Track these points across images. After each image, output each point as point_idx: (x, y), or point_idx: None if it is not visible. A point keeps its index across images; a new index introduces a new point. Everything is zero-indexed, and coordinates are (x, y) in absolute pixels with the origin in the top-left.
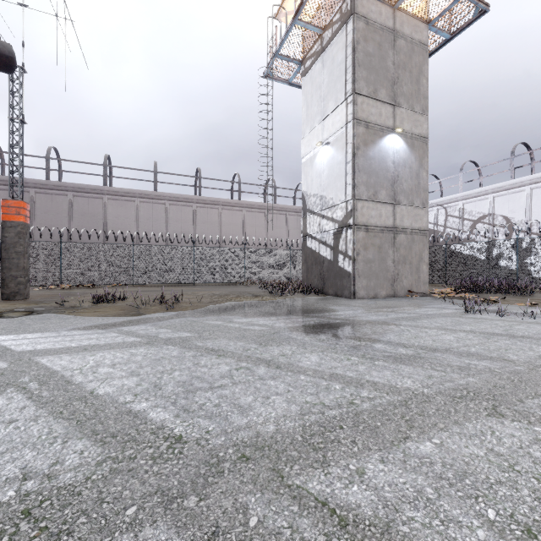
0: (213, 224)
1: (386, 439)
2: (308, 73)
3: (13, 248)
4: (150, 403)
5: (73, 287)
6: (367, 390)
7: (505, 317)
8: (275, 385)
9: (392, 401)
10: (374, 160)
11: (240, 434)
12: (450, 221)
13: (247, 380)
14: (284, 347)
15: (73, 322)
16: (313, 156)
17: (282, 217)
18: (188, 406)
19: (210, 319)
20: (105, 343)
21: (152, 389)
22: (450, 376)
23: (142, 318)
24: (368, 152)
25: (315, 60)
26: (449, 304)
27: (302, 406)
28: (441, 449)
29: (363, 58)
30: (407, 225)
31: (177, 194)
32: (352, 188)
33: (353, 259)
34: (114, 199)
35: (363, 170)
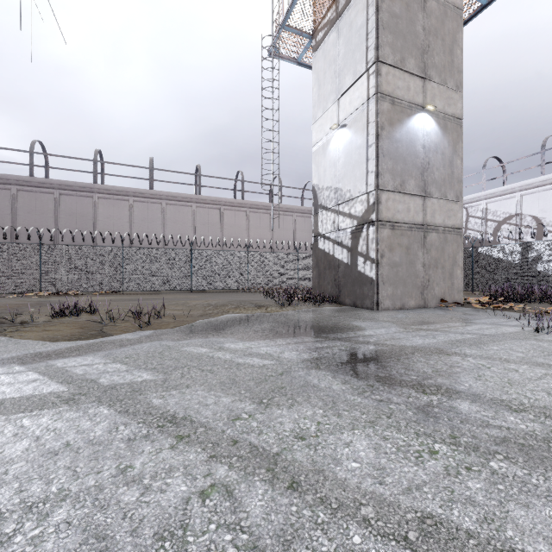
0: (214, 226)
1: None
2: (320, 47)
3: None
4: None
5: (54, 295)
6: None
7: None
8: None
9: None
10: (400, 143)
11: None
12: (472, 223)
13: None
14: (301, 412)
15: None
16: (326, 143)
17: (289, 219)
18: None
19: (192, 344)
20: None
21: None
22: None
23: (99, 341)
24: (395, 133)
25: (329, 30)
26: (500, 318)
27: None
28: None
29: (388, 20)
30: (438, 222)
31: (174, 193)
32: (375, 176)
33: (377, 263)
34: (105, 197)
35: (389, 154)
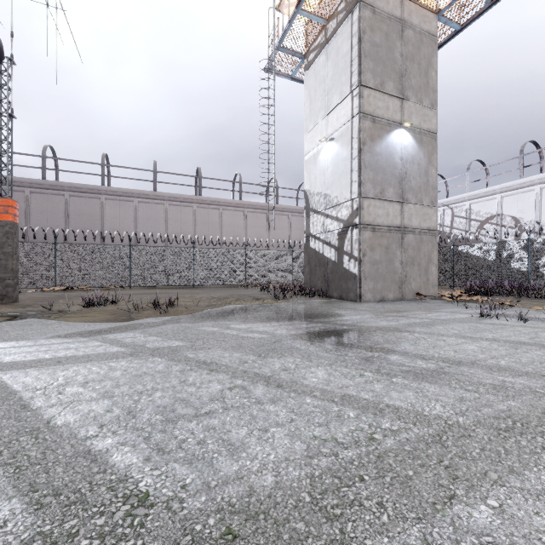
0: (214, 225)
1: (425, 499)
2: (311, 67)
3: (1, 249)
4: (116, 439)
5: (68, 290)
6: (388, 419)
7: (526, 323)
8: (276, 411)
9: (422, 435)
10: (380, 156)
11: (227, 490)
12: (457, 222)
13: (241, 404)
14: (286, 360)
15: (55, 328)
16: (316, 153)
17: (285, 218)
18: (165, 443)
19: (205, 325)
20: (83, 354)
21: (124, 417)
22: (486, 399)
23: (132, 323)
24: (375, 148)
25: (319, 52)
26: (461, 308)
27: (309, 443)
28: (504, 518)
29: (369, 49)
30: (415, 224)
31: (176, 194)
32: (357, 185)
33: (359, 261)
34: (112, 199)
35: (370, 166)
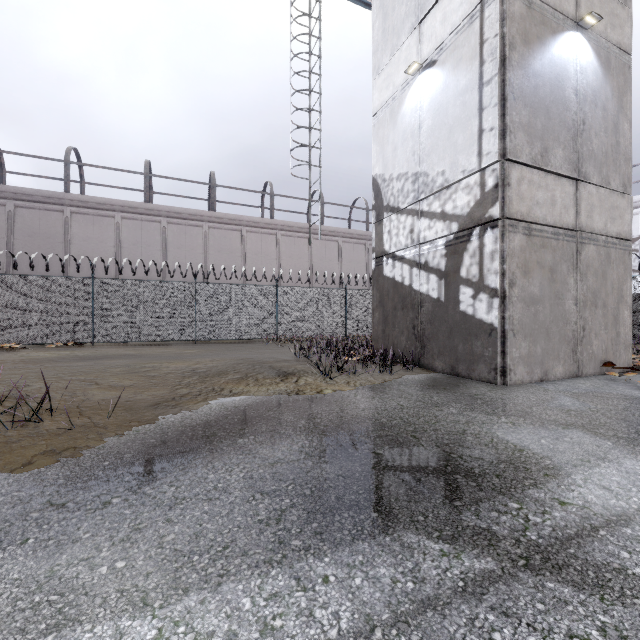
0: (233, 253)
1: None
2: None
3: None
4: None
5: None
6: None
7: None
8: None
9: None
10: (541, 79)
11: None
12: None
13: None
14: None
15: None
16: (397, 103)
17: (333, 245)
18: None
19: None
20: None
21: None
22: None
23: None
24: (532, 60)
25: None
26: None
27: None
28: None
29: None
30: (598, 226)
31: (178, 208)
32: (498, 135)
33: (502, 296)
34: (81, 212)
35: (523, 97)
